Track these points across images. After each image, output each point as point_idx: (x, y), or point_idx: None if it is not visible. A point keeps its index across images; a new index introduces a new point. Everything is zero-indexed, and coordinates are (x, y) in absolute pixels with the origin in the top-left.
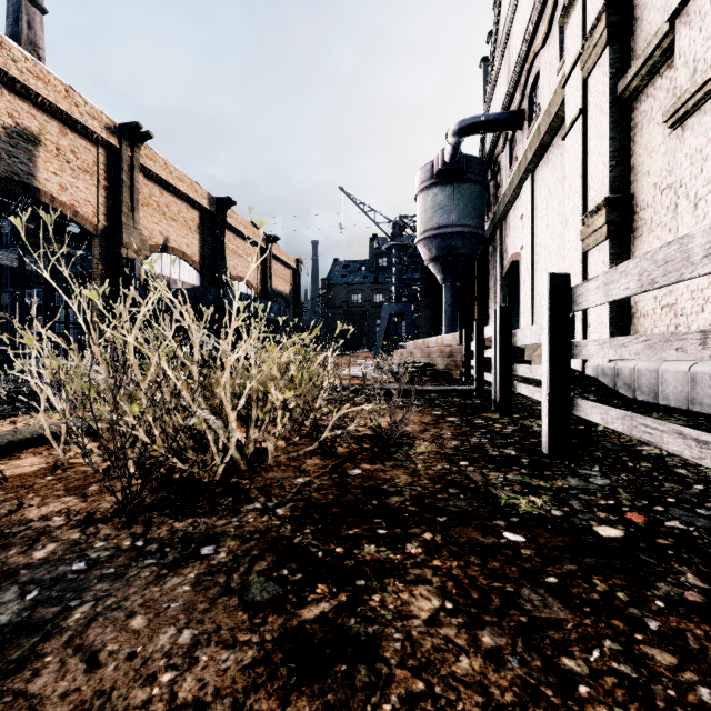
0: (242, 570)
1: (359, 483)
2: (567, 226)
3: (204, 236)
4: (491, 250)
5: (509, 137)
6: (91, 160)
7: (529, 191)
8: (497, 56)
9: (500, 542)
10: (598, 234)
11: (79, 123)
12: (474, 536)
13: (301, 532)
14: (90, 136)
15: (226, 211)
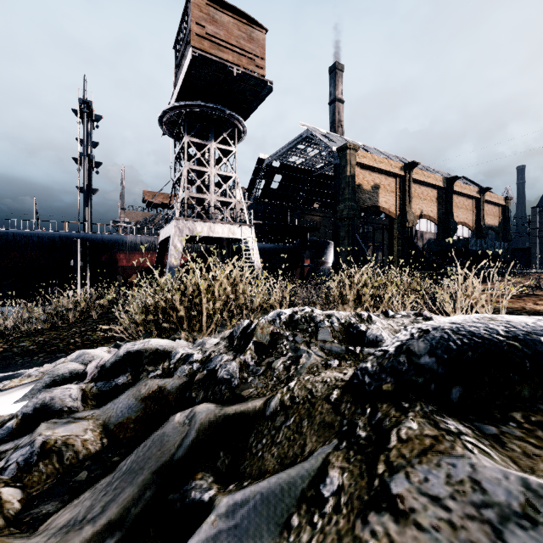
0: None
1: None
2: None
3: (440, 203)
4: None
5: None
6: (394, 186)
7: None
8: None
9: None
10: None
11: (391, 172)
12: None
13: None
14: (394, 175)
15: (453, 184)
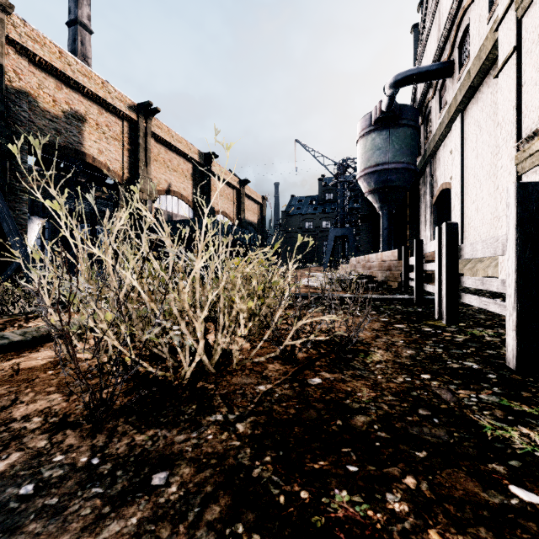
0: (190, 518)
1: (320, 395)
2: (499, 153)
3: (196, 181)
4: (422, 182)
5: (439, 85)
6: (119, 131)
7: (458, 128)
8: (427, 18)
9: (511, 504)
10: (534, 158)
11: (111, 105)
12: (471, 487)
13: (261, 460)
14: (118, 113)
15: (211, 163)
